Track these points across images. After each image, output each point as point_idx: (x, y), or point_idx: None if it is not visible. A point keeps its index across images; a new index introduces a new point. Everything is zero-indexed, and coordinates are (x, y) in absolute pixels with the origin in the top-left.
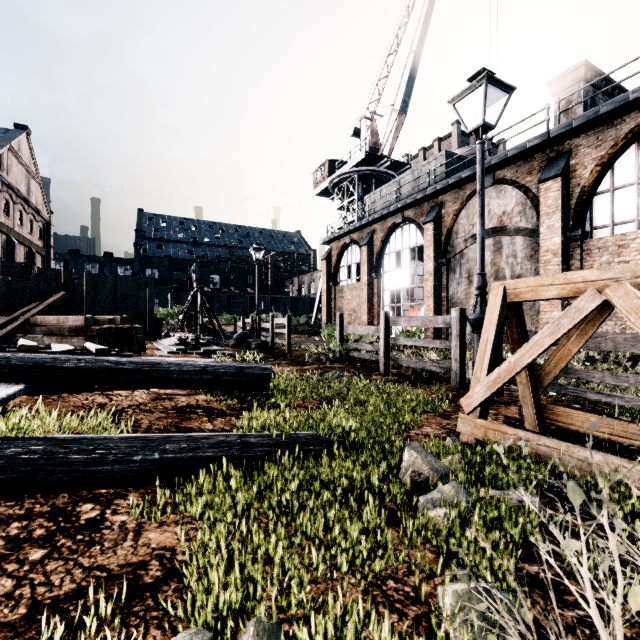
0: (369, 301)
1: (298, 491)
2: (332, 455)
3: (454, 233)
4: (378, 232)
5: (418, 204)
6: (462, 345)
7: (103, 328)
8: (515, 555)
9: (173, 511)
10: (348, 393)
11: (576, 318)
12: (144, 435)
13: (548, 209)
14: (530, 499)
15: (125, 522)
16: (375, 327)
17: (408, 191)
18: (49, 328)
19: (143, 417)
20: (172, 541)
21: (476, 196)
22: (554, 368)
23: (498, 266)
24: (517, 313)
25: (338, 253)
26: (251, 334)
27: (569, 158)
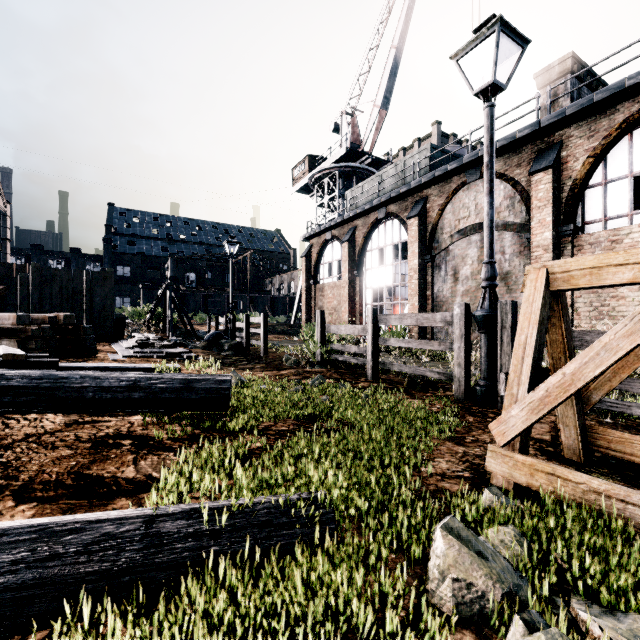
0: (351, 300)
1: None
2: (312, 543)
3: (439, 228)
4: (360, 228)
5: (402, 198)
6: (467, 347)
7: (41, 328)
8: None
9: None
10: (332, 408)
11: None
12: None
13: (539, 202)
14: None
15: None
16: (361, 326)
17: (391, 186)
18: None
19: (34, 458)
20: None
21: (462, 190)
22: (610, 380)
23: None
24: (561, 306)
25: (318, 250)
26: (225, 334)
27: (560, 149)
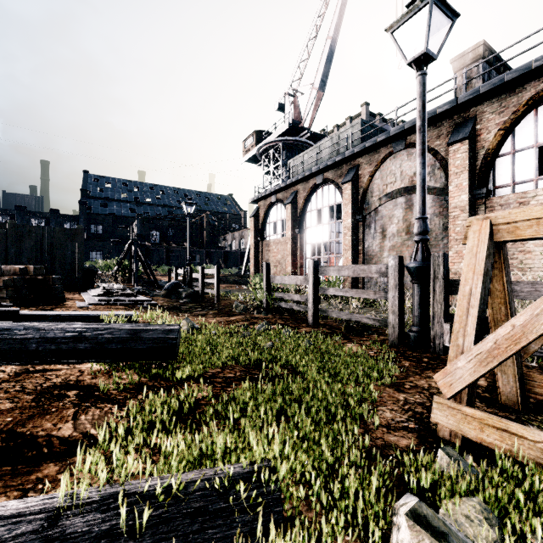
0: (293, 254)
1: None
2: (254, 533)
3: (369, 192)
4: (301, 192)
5: (337, 166)
6: (400, 296)
7: (12, 278)
8: None
9: None
10: (277, 354)
11: None
12: None
13: (456, 169)
14: None
15: None
16: (303, 277)
17: (327, 155)
18: None
19: None
20: None
21: (389, 159)
22: None
23: (409, 222)
24: (503, 257)
25: (265, 211)
26: (183, 284)
27: (475, 123)
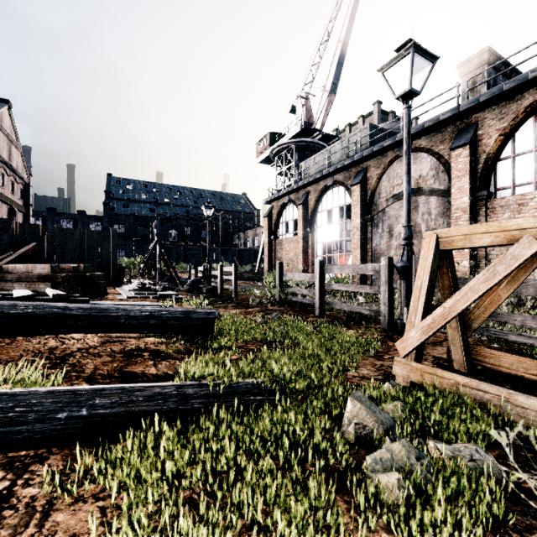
0: (304, 252)
1: (237, 448)
2: (273, 405)
3: (377, 194)
4: (312, 193)
5: (346, 169)
6: (390, 290)
7: (68, 275)
8: (482, 533)
9: (90, 485)
10: (287, 335)
11: (512, 265)
12: (73, 388)
13: (458, 173)
14: (484, 457)
15: (35, 498)
16: (311, 274)
17: (338, 158)
18: (19, 275)
19: (89, 361)
20: (84, 526)
21: (396, 162)
22: (483, 312)
23: (415, 222)
24: (448, 260)
25: (278, 211)
26: (203, 280)
27: (476, 129)
